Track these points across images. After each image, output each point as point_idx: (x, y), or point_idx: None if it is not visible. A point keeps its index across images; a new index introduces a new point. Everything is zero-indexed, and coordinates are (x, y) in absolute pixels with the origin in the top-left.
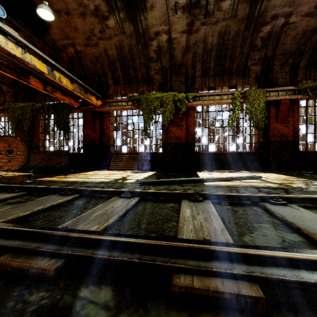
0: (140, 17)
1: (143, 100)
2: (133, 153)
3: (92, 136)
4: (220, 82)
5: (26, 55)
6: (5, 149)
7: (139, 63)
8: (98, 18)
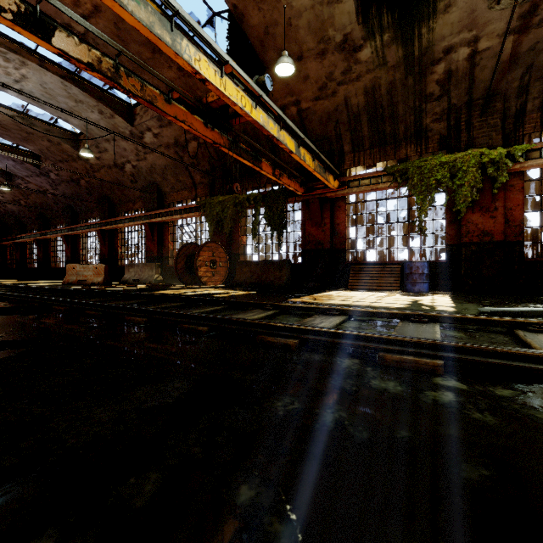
0: (421, 30)
1: (413, 171)
2: (388, 262)
3: (318, 237)
4: None
5: (280, 132)
6: (209, 260)
7: (404, 109)
8: (345, 52)
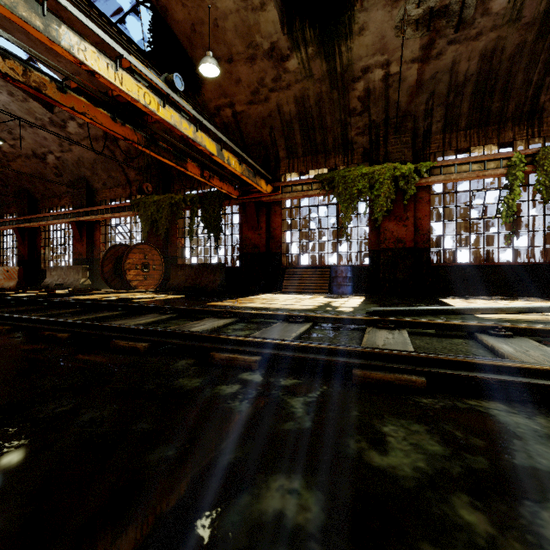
0: (341, 48)
1: (339, 180)
2: (319, 266)
3: (255, 240)
4: (479, 139)
5: (197, 134)
6: (141, 262)
7: (332, 120)
8: (274, 60)
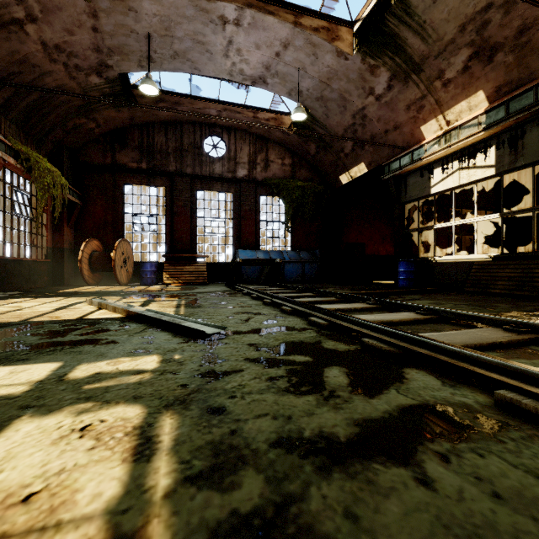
0: None
1: None
2: None
3: None
4: None
5: None
6: None
7: None
8: None
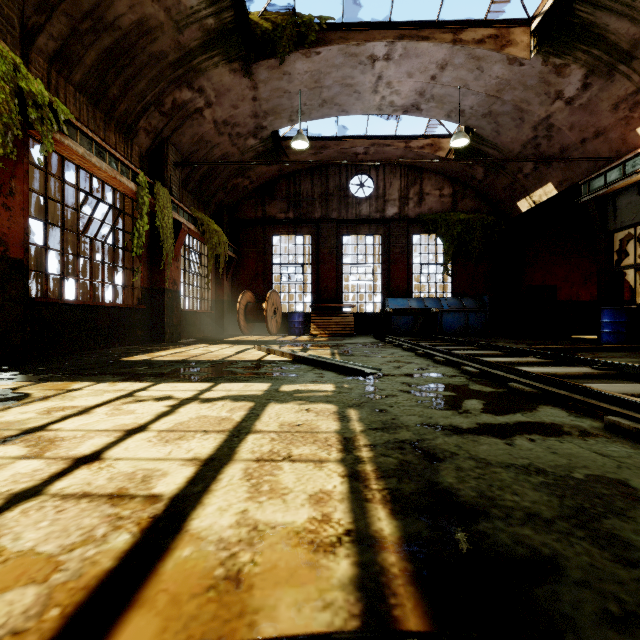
0: None
1: None
2: None
3: None
4: (89, 118)
5: None
6: None
7: None
8: None
